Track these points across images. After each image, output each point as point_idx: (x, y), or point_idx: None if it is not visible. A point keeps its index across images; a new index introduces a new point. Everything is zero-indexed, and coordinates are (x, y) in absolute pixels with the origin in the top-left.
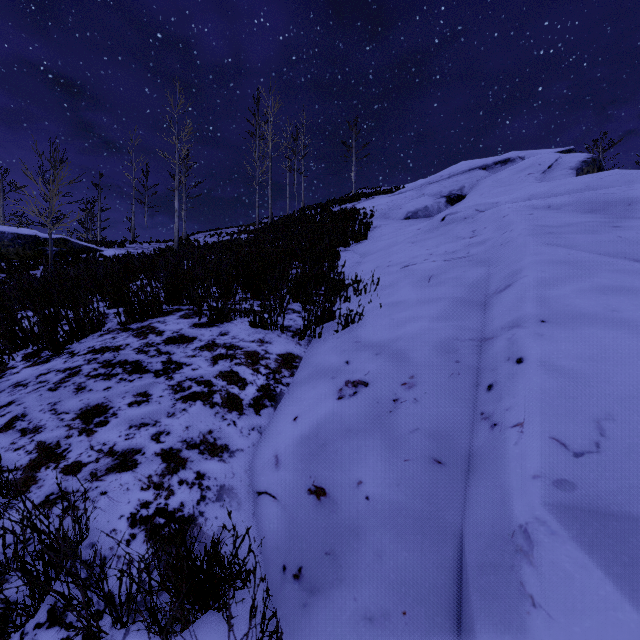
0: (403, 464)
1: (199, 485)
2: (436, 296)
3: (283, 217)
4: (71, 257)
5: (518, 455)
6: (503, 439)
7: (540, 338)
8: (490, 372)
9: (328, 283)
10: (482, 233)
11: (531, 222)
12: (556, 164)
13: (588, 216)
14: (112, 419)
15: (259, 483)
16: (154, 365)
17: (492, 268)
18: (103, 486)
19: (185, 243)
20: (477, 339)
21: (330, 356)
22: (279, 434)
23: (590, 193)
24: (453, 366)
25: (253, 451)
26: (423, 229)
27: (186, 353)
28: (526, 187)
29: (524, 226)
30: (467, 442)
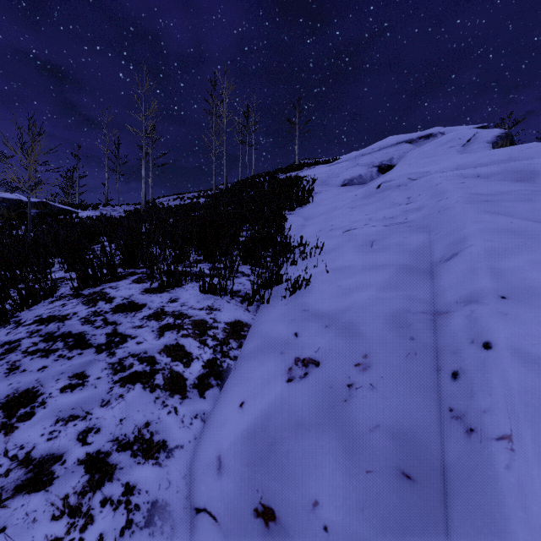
0: (365, 477)
1: (126, 504)
2: (381, 262)
3: (236, 184)
4: (50, 218)
5: (515, 487)
6: (487, 455)
7: (505, 318)
8: (452, 355)
9: (276, 246)
10: (417, 200)
11: (465, 190)
12: (474, 138)
13: (518, 185)
14: (39, 410)
15: (198, 495)
16: (98, 338)
17: (433, 235)
18: (3, 517)
19: (151, 206)
20: (429, 312)
21: (278, 326)
22: (223, 425)
23: (516, 163)
24: (408, 344)
25: (194, 447)
26: (361, 195)
27: (133, 323)
28: (450, 158)
29: (459, 194)
30: (438, 448)
